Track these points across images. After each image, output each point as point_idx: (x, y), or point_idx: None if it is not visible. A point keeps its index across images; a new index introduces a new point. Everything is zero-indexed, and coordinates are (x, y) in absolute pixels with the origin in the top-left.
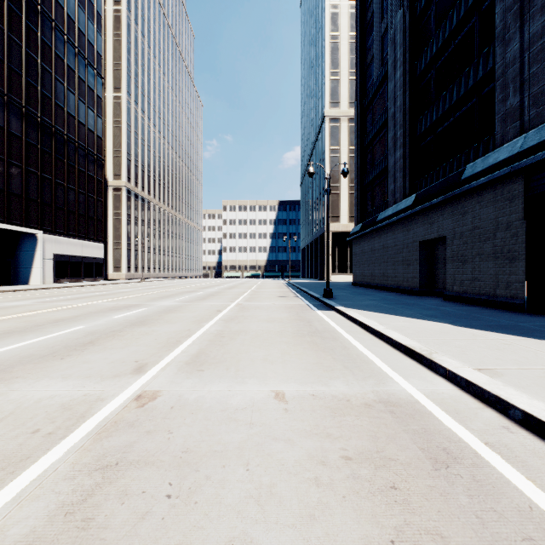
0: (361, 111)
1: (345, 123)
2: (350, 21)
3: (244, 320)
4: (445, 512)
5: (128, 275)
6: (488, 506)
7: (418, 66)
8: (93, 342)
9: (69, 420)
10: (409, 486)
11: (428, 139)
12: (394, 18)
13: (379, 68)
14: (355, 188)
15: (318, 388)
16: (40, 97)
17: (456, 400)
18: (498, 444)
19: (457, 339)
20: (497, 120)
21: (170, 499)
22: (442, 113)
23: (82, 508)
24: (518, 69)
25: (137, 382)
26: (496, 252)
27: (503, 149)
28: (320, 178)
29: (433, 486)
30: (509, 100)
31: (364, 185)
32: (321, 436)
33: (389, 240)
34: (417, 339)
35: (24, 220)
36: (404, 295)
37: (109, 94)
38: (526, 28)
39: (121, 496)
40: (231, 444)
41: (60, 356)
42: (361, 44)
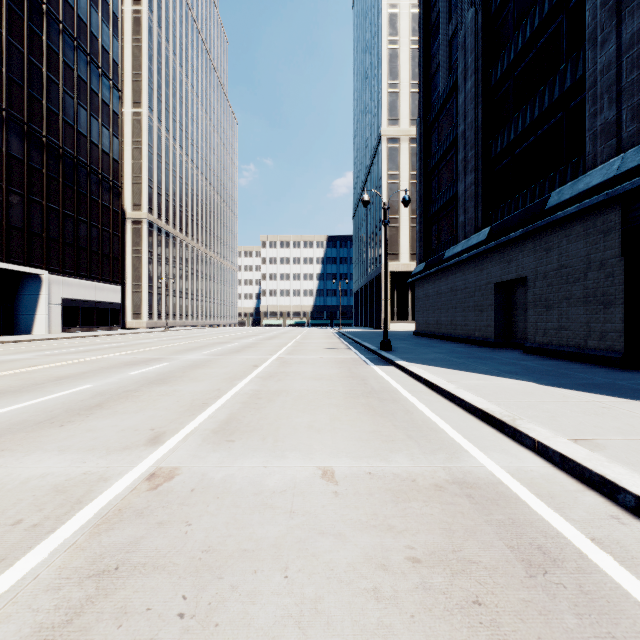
0: (425, 129)
1: (405, 144)
2: (411, 24)
3: (286, 377)
4: (548, 639)
5: (149, 323)
6: (604, 630)
7: (493, 75)
8: (101, 405)
9: (61, 507)
10: (497, 601)
11: (505, 161)
12: (464, 18)
13: (446, 78)
14: (418, 220)
15: (375, 464)
16: (45, 113)
17: (549, 480)
18: (608, 540)
19: (545, 401)
20: (589, 138)
21: (183, 620)
22: (522, 130)
23: (65, 634)
24: (614, 76)
25: (151, 457)
26: (588, 296)
27: (596, 172)
28: (376, 209)
29: (529, 601)
30: (603, 114)
31: (429, 216)
32: (381, 529)
33: (458, 282)
34: (496, 401)
35: (26, 258)
36: (477, 347)
37: (127, 110)
38: (624, 27)
39: (118, 616)
40: (265, 540)
41: (60, 422)
42: (425, 50)
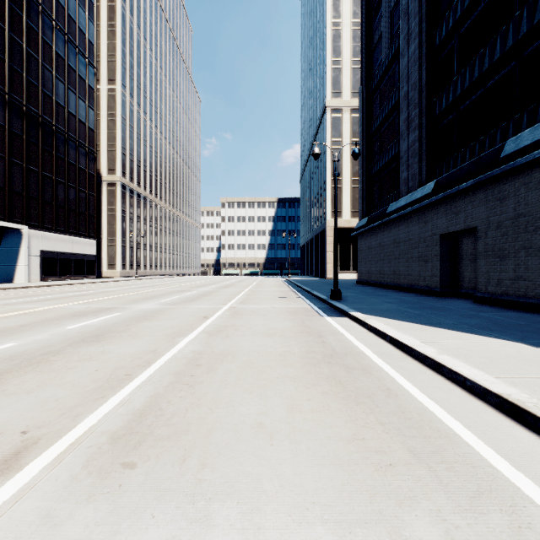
0: (367, 96)
1: (347, 114)
2: (352, 7)
3: (235, 333)
4: None
5: (122, 273)
6: None
7: (437, 36)
8: None
9: None
10: None
11: (450, 117)
12: None
13: (388, 47)
14: (360, 179)
15: None
16: (25, 84)
17: None
18: None
19: None
20: None
21: None
22: (469, 84)
23: None
24: None
25: None
26: None
27: None
28: (321, 172)
29: None
30: None
31: (371, 175)
32: None
33: (401, 234)
34: (506, 377)
35: (7, 214)
36: (423, 296)
37: (103, 87)
38: None
39: None
40: None
41: None
42: (367, 24)
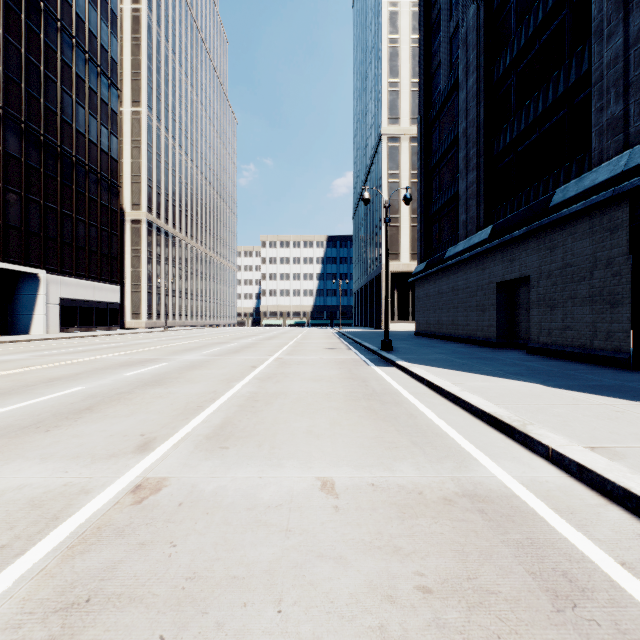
0: (425, 127)
1: (406, 143)
2: (412, 22)
3: (285, 379)
4: None
5: (148, 323)
6: None
7: (495, 72)
8: (91, 408)
9: (35, 524)
10: None
11: (508, 159)
12: (466, 14)
13: (447, 75)
14: (418, 219)
15: (378, 474)
16: (43, 111)
17: (567, 493)
18: (639, 564)
19: (554, 404)
20: (595, 133)
21: None
22: (525, 127)
23: None
24: (621, 70)
25: (138, 465)
26: (594, 295)
27: (603, 168)
28: (376, 208)
29: None
30: (610, 109)
31: (430, 215)
32: (386, 551)
33: (460, 281)
34: (503, 404)
35: (23, 257)
36: (479, 348)
37: (126, 109)
38: (632, 19)
39: None
40: (257, 564)
41: (46, 427)
42: (425, 48)
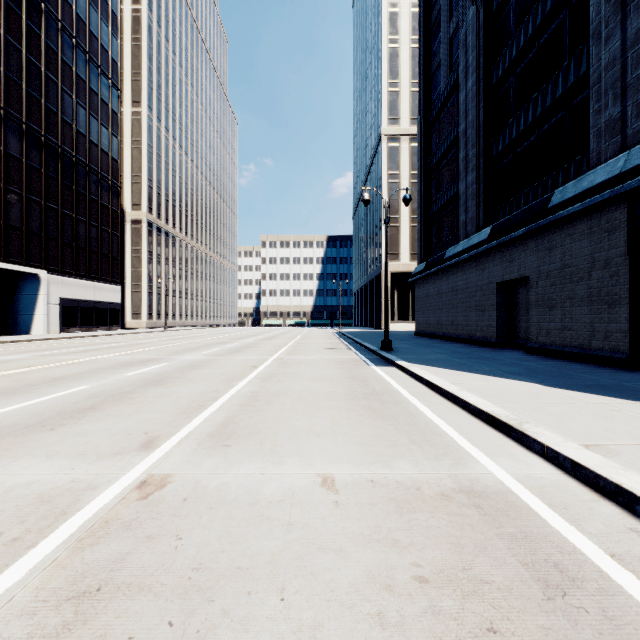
0: (425, 127)
1: (406, 144)
2: (412, 22)
3: (285, 378)
4: None
5: (149, 323)
6: None
7: (494, 73)
8: (95, 407)
9: (44, 518)
10: (513, 628)
11: (507, 160)
12: (465, 15)
13: (447, 76)
14: (418, 220)
15: (378, 471)
16: (44, 112)
17: (561, 489)
18: (629, 556)
19: (551, 403)
20: (593, 135)
21: None
22: (524, 128)
23: None
24: (619, 72)
25: (143, 463)
26: (592, 295)
27: (601, 170)
28: (376, 208)
29: (549, 628)
30: (608, 111)
31: (429, 216)
32: (384, 544)
33: (459, 281)
34: (501, 403)
35: (24, 257)
36: (478, 348)
37: (127, 110)
38: (629, 22)
39: None
40: (260, 556)
41: (51, 426)
42: (425, 48)
